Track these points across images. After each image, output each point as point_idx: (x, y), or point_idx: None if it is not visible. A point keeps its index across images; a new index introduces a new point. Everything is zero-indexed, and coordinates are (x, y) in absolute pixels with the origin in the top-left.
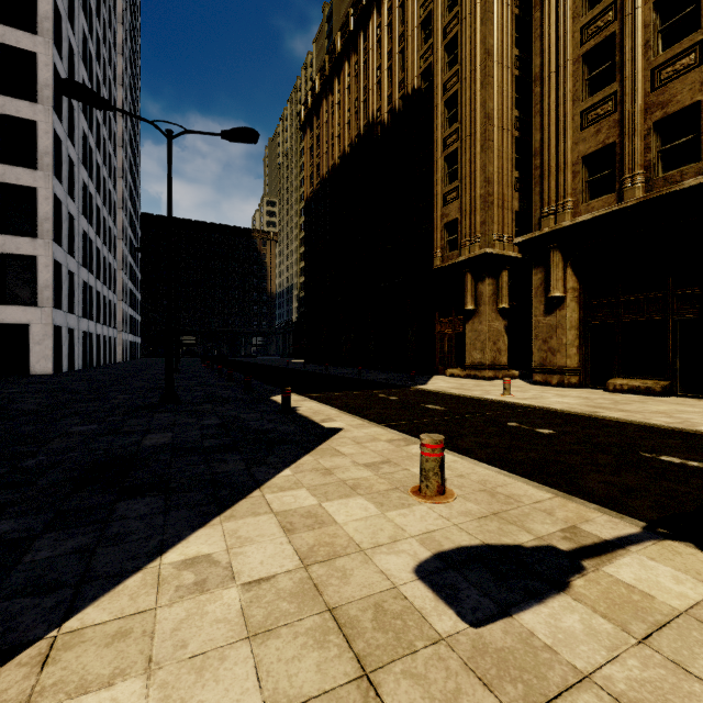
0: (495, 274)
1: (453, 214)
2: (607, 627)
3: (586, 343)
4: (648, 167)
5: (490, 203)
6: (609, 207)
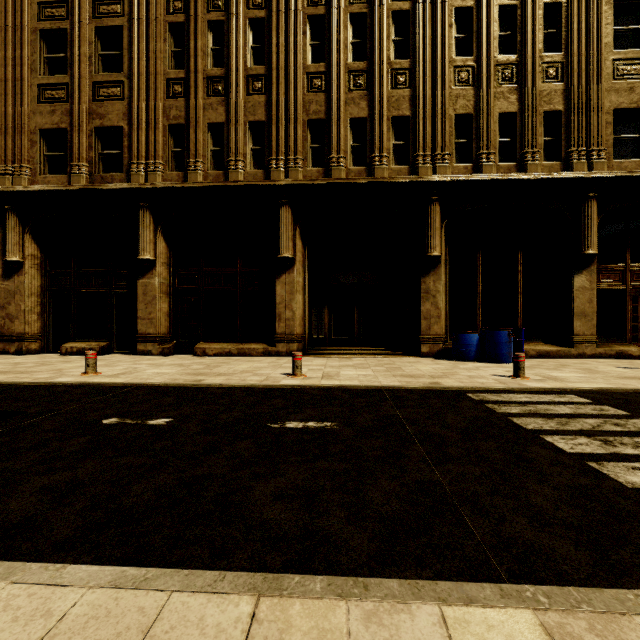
0: None
1: None
2: None
3: (48, 310)
4: (91, 163)
5: None
6: (57, 185)
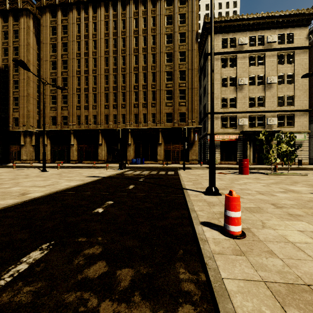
0: (31, 135)
1: (16, 116)
2: (27, 169)
3: (52, 154)
4: (61, 123)
5: (29, 117)
6: (54, 129)
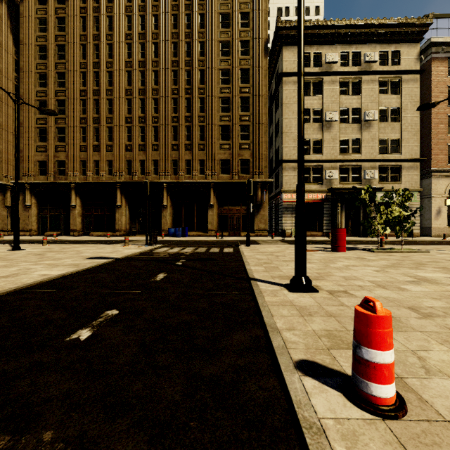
0: (4, 191)
1: None
2: None
3: (40, 221)
4: (55, 172)
5: (1, 161)
6: (43, 180)
